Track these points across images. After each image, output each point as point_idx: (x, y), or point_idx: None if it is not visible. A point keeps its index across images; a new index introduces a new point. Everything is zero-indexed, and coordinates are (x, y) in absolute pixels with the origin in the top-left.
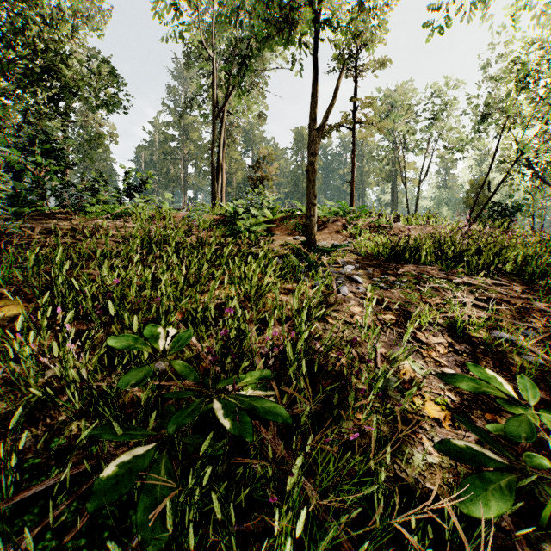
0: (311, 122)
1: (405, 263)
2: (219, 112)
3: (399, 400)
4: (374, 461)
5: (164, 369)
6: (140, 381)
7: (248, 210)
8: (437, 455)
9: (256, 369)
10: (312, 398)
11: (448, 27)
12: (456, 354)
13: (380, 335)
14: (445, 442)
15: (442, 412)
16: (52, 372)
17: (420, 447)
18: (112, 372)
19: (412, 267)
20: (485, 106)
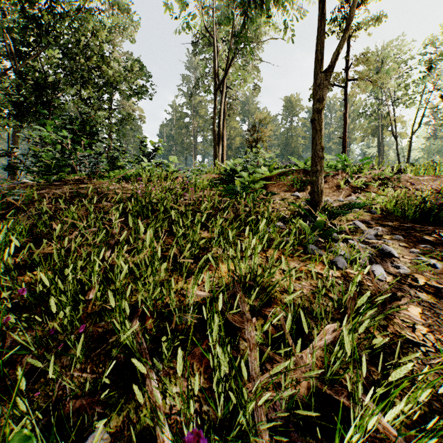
0: (317, 64)
1: None
2: (220, 84)
3: None
4: None
5: None
6: None
7: (245, 168)
8: None
9: None
10: None
11: None
12: None
13: None
14: None
15: None
16: None
17: None
18: None
19: None
20: None
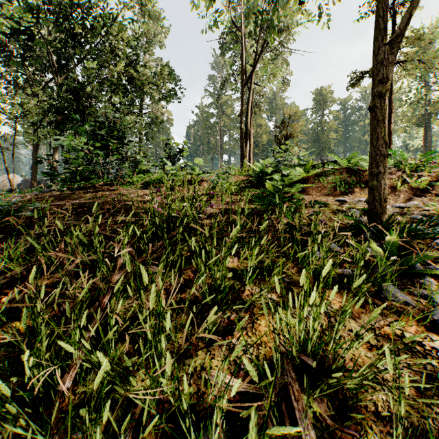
0: (378, 35)
1: None
2: (247, 80)
3: None
4: None
5: None
6: None
7: (277, 169)
8: None
9: None
10: None
11: None
12: None
13: None
14: None
15: None
16: None
17: None
18: None
19: None
20: None
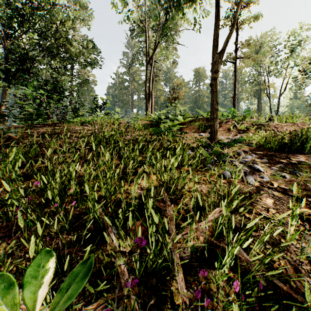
0: (214, 48)
1: (295, 153)
2: (150, 59)
3: None
4: None
5: None
6: None
7: (167, 117)
8: None
9: None
10: None
11: None
12: None
13: None
14: None
15: None
16: None
17: None
18: None
19: (304, 157)
20: None
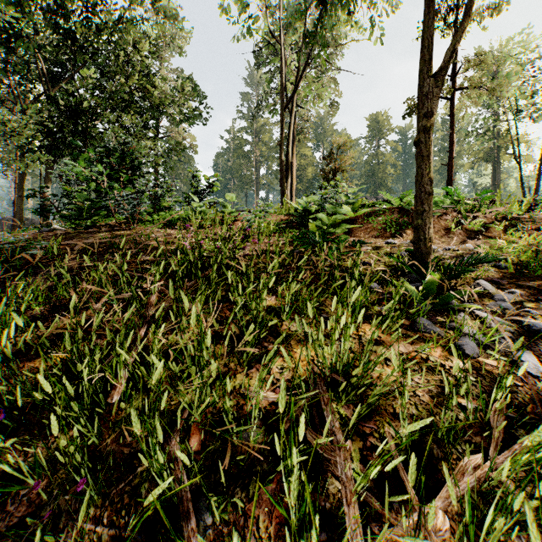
0: (423, 67)
1: None
2: (289, 102)
3: None
4: None
5: None
6: None
7: (322, 207)
8: None
9: None
10: None
11: None
12: None
13: None
14: None
15: None
16: None
17: None
18: None
19: None
20: None
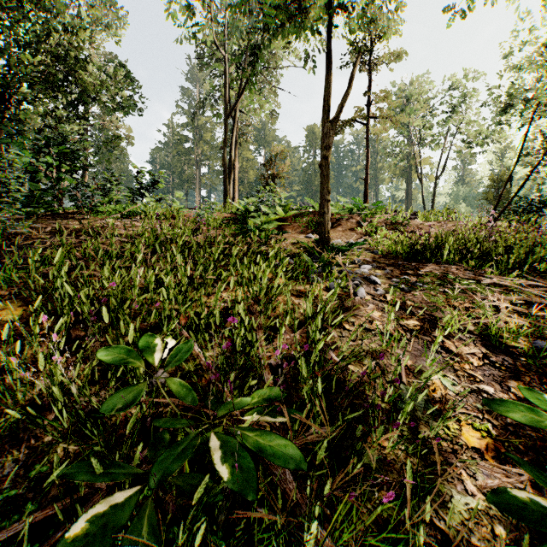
0: (324, 114)
1: (427, 263)
2: (231, 110)
3: (429, 424)
4: (411, 521)
5: (164, 382)
6: (127, 406)
7: (259, 208)
8: (482, 497)
9: (263, 389)
10: (330, 423)
11: (470, 10)
12: (493, 367)
13: (406, 347)
14: (501, 493)
15: (483, 440)
16: (43, 384)
17: (460, 485)
18: (107, 384)
19: (435, 266)
20: (507, 96)
